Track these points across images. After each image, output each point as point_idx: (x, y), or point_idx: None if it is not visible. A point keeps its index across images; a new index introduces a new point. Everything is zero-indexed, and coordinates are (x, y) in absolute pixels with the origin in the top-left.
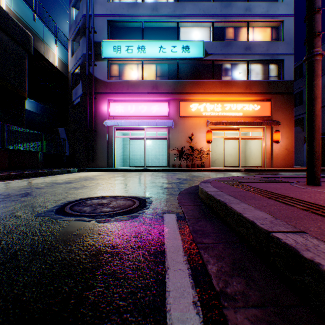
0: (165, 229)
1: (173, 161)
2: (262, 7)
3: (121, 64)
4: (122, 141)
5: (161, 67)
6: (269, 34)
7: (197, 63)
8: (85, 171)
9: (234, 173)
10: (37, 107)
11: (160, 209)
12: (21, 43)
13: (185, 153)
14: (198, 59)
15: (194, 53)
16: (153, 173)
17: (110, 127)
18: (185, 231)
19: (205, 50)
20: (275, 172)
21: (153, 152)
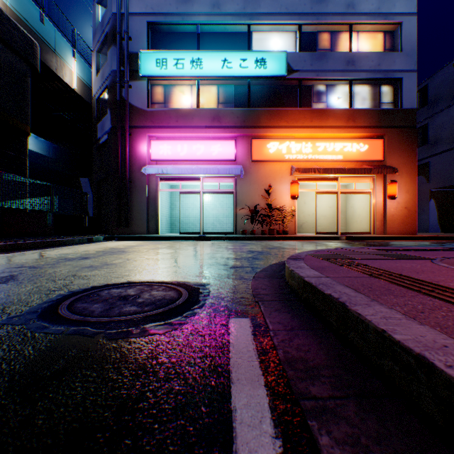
0: (231, 356)
1: (242, 225)
2: (371, 2)
3: (167, 85)
4: (169, 196)
5: (225, 90)
6: (381, 42)
7: (277, 83)
8: (114, 240)
9: (331, 243)
10: (49, 149)
11: (223, 308)
12: (21, 54)
13: (260, 214)
14: (279, 78)
15: (273, 68)
16: (213, 243)
17: (152, 176)
18: (270, 362)
19: (288, 65)
20: (391, 241)
21: (213, 212)
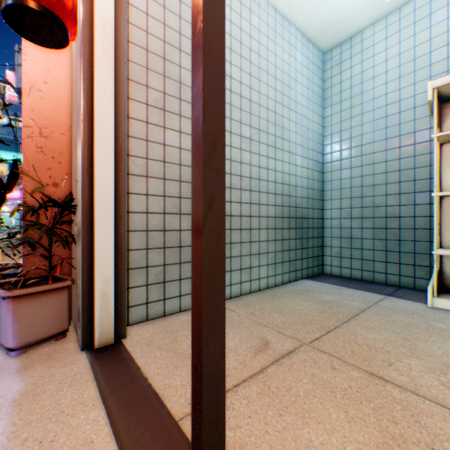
0: None
1: None
2: None
3: None
4: None
5: None
6: None
7: None
8: None
9: None
10: None
11: None
12: None
13: None
14: None
15: None
16: None
17: None
18: None
19: None
20: None
21: (9, 220)
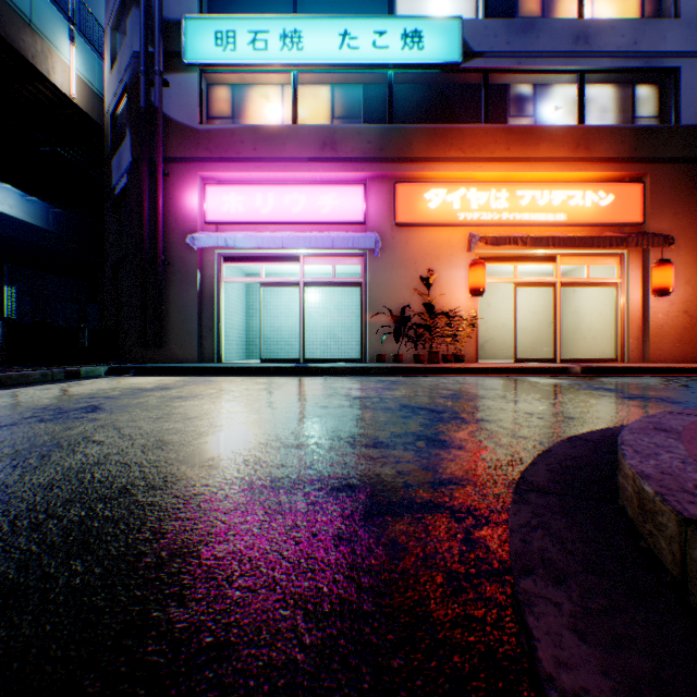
0: None
1: (378, 346)
2: None
3: (238, 84)
4: (245, 294)
5: (346, 93)
6: (637, 5)
7: (442, 80)
8: (127, 374)
9: (563, 380)
10: (48, 217)
11: None
12: None
13: (412, 323)
14: (447, 68)
15: (436, 49)
16: (320, 380)
17: (209, 254)
18: None
19: (465, 43)
20: (674, 376)
21: (324, 322)
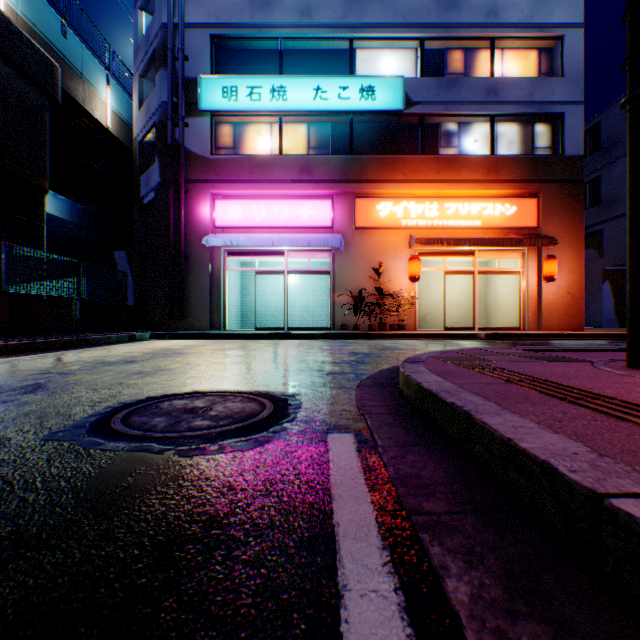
0: (332, 474)
1: (342, 318)
2: (520, 9)
3: (238, 123)
4: (240, 277)
5: (319, 130)
6: (535, 64)
7: (390, 121)
8: (165, 338)
9: (465, 341)
10: (72, 211)
11: (320, 422)
12: (36, 81)
13: (367, 302)
14: (393, 113)
15: (385, 100)
16: (301, 341)
17: (217, 250)
18: (378, 479)
19: (406, 95)
20: (548, 339)
21: (301, 300)
